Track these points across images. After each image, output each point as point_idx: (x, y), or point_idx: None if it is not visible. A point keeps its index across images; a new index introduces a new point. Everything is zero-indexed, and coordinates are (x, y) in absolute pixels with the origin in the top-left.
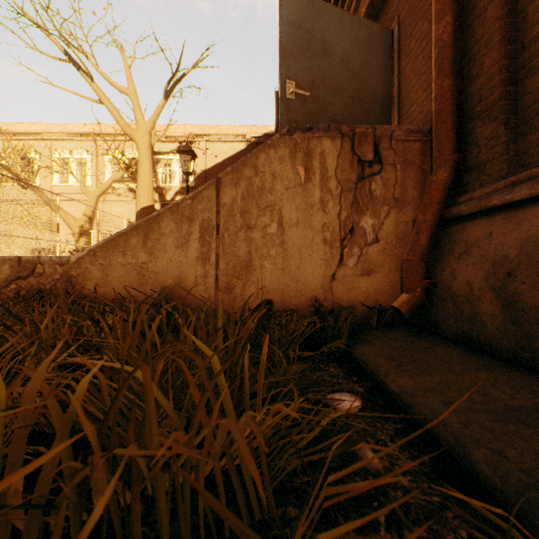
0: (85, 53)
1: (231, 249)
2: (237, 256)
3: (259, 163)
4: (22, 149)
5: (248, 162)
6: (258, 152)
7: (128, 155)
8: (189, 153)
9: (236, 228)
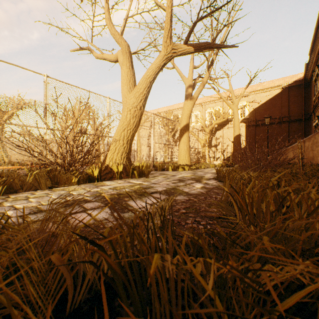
0: (214, 82)
1: (307, 155)
2: (309, 156)
3: (315, 136)
4: (176, 114)
5: (312, 137)
6: (315, 134)
7: (215, 109)
8: (268, 117)
9: (308, 151)
